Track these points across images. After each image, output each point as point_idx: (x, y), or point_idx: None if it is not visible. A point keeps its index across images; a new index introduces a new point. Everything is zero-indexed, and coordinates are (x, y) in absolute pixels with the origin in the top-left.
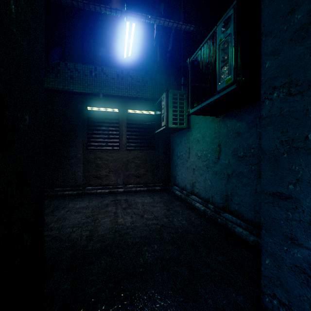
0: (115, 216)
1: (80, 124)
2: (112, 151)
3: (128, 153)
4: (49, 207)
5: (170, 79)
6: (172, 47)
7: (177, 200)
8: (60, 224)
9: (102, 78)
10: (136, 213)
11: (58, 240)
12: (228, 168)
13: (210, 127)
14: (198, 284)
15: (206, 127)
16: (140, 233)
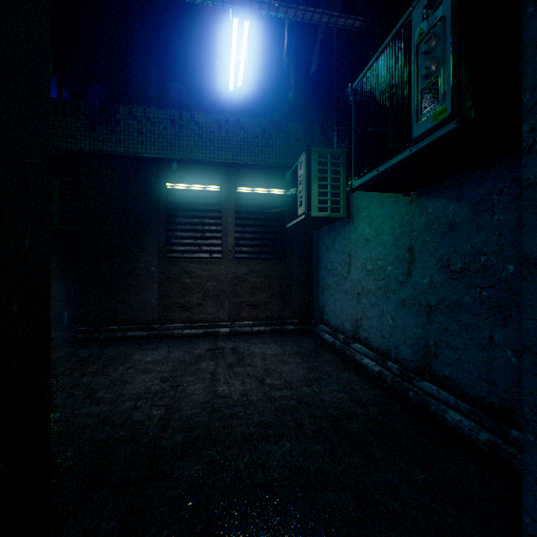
0: (214, 381)
1: (154, 214)
2: (209, 261)
3: (237, 264)
4: (99, 359)
5: (313, 130)
6: (317, 73)
7: (327, 351)
8: (114, 392)
9: (193, 133)
10: (252, 375)
11: (108, 425)
12: (430, 293)
13: (391, 215)
14: (378, 536)
15: (384, 214)
16: (259, 414)
